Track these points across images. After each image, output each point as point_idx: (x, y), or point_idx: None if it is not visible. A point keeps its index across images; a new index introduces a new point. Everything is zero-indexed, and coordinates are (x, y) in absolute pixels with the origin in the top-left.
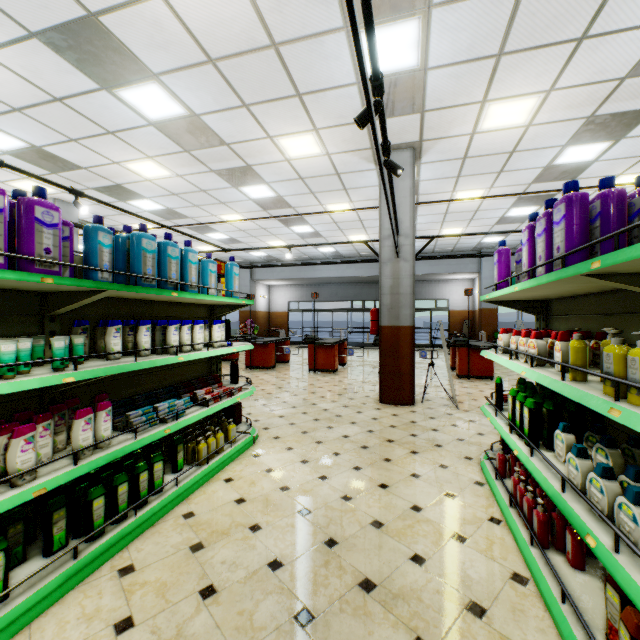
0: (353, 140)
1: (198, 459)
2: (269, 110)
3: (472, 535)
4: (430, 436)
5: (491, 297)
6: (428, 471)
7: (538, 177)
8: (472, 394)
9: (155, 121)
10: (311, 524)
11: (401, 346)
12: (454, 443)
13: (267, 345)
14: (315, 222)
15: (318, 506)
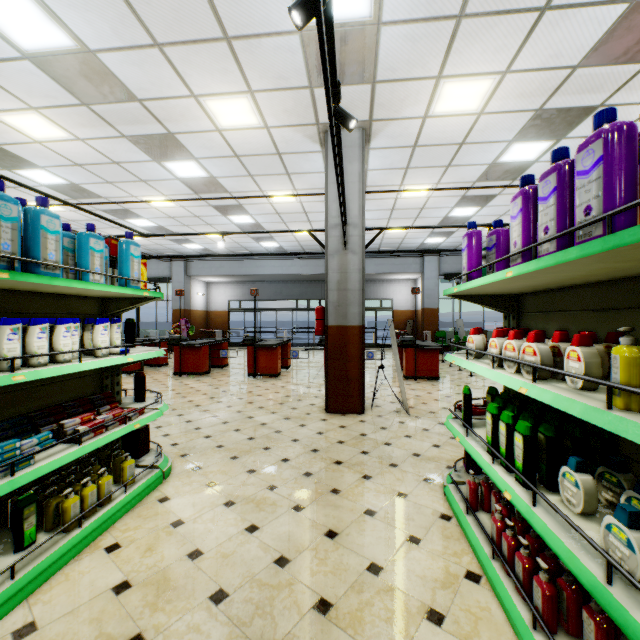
0: (296, 111)
1: (63, 523)
2: (190, 56)
3: (450, 608)
4: (383, 452)
5: (462, 289)
6: (385, 504)
7: (483, 175)
8: (421, 397)
9: (31, 53)
10: (226, 621)
11: (349, 348)
12: (410, 460)
13: (200, 348)
14: (256, 212)
15: (240, 582)
